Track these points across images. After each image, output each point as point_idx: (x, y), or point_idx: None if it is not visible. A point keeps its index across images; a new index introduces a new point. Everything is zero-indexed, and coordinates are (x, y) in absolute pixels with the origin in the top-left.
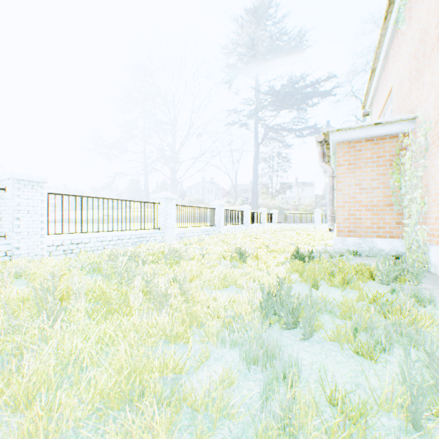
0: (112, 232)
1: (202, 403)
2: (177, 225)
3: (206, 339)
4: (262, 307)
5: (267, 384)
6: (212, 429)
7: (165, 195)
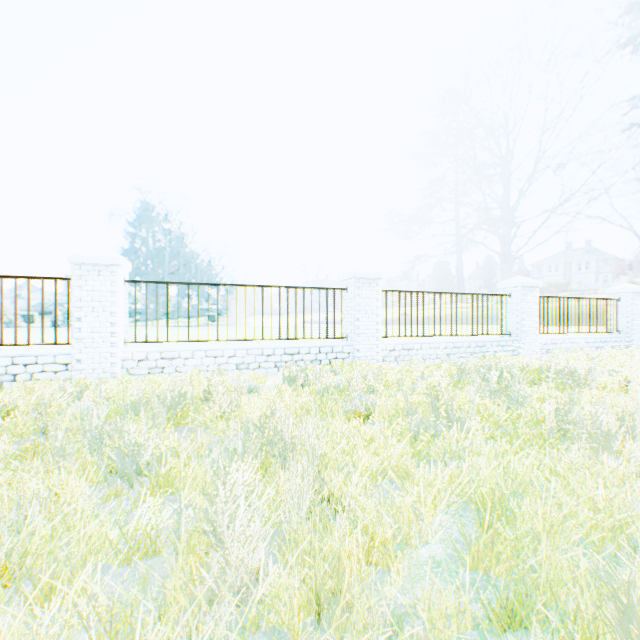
0: (424, 338)
1: None
2: (538, 329)
3: None
4: None
5: None
6: None
7: (520, 282)
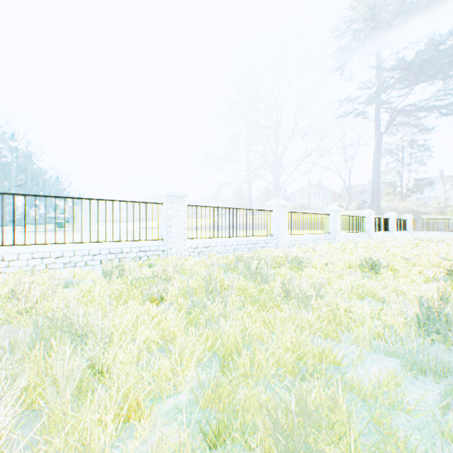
0: (224, 238)
1: (372, 391)
2: (288, 232)
3: (355, 342)
4: (419, 322)
5: (441, 396)
6: (387, 414)
7: (278, 203)
